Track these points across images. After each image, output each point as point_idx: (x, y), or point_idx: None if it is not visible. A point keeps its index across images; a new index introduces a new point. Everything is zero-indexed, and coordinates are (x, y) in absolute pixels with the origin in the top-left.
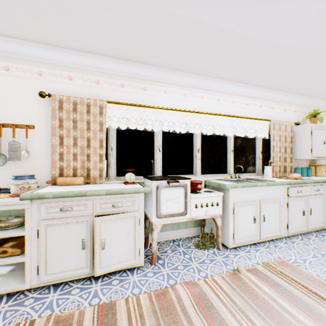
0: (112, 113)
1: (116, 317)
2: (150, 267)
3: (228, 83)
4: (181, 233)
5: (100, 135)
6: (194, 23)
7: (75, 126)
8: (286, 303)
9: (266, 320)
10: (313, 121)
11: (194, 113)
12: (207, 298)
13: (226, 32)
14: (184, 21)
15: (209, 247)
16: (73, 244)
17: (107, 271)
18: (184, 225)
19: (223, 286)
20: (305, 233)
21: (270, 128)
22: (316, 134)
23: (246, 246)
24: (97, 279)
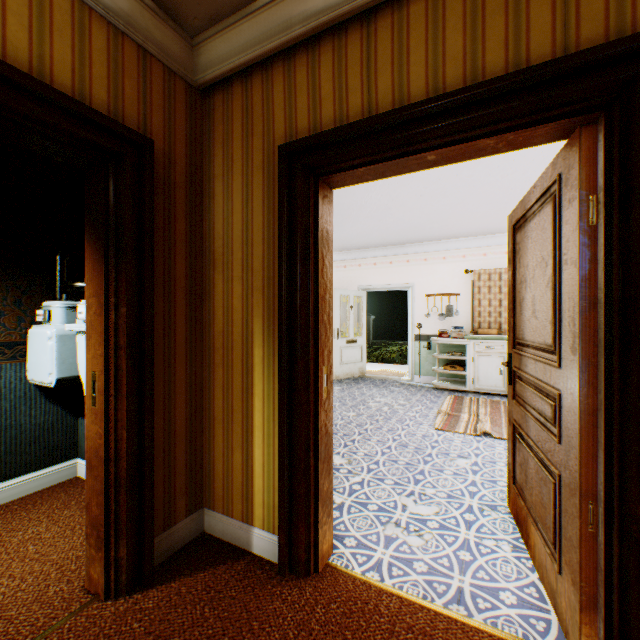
0: None
1: None
2: None
3: None
4: None
5: None
6: None
7: (489, 291)
8: None
9: None
10: None
11: None
12: None
13: None
14: None
15: None
16: (493, 370)
17: None
18: None
19: None
20: None
21: None
22: None
23: None
24: None
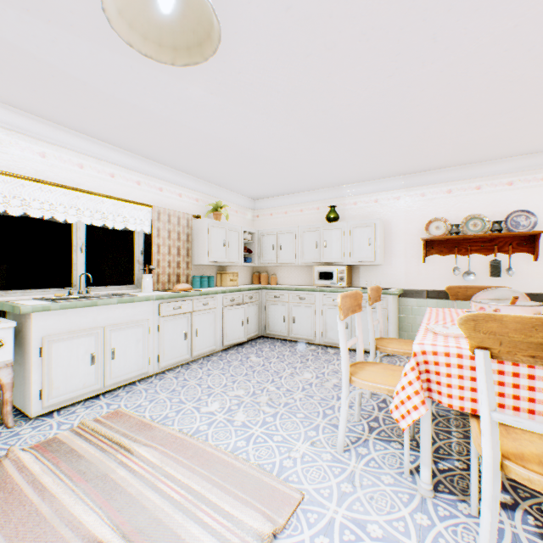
0: None
1: None
2: None
3: (65, 130)
4: None
5: None
6: None
7: None
8: (53, 476)
9: None
10: (216, 217)
11: None
12: None
13: None
14: None
15: None
16: None
17: None
18: None
19: None
20: (192, 362)
21: (154, 217)
22: (215, 233)
23: (77, 404)
24: None
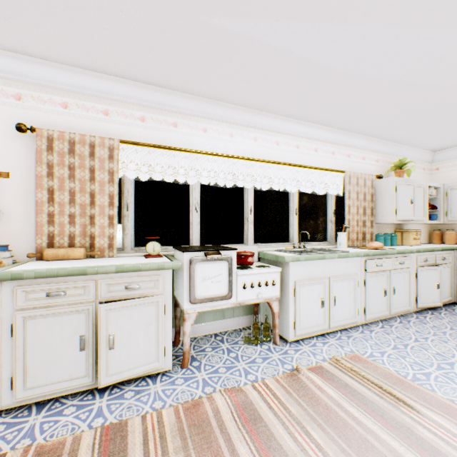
0: (128, 158)
1: (127, 441)
2: (180, 371)
3: (291, 121)
4: (226, 324)
5: (109, 188)
6: (239, 39)
7: (72, 174)
8: (353, 408)
9: (326, 430)
10: (399, 175)
11: (244, 160)
12: (254, 408)
13: (282, 54)
14: (225, 35)
15: (263, 342)
16: (67, 344)
17: (117, 379)
18: (230, 313)
19: (277, 391)
20: (387, 318)
21: (345, 182)
22: (402, 191)
23: (311, 338)
24: (102, 392)
